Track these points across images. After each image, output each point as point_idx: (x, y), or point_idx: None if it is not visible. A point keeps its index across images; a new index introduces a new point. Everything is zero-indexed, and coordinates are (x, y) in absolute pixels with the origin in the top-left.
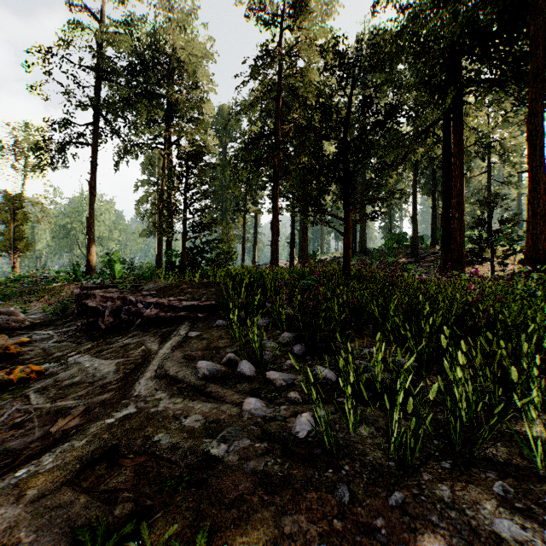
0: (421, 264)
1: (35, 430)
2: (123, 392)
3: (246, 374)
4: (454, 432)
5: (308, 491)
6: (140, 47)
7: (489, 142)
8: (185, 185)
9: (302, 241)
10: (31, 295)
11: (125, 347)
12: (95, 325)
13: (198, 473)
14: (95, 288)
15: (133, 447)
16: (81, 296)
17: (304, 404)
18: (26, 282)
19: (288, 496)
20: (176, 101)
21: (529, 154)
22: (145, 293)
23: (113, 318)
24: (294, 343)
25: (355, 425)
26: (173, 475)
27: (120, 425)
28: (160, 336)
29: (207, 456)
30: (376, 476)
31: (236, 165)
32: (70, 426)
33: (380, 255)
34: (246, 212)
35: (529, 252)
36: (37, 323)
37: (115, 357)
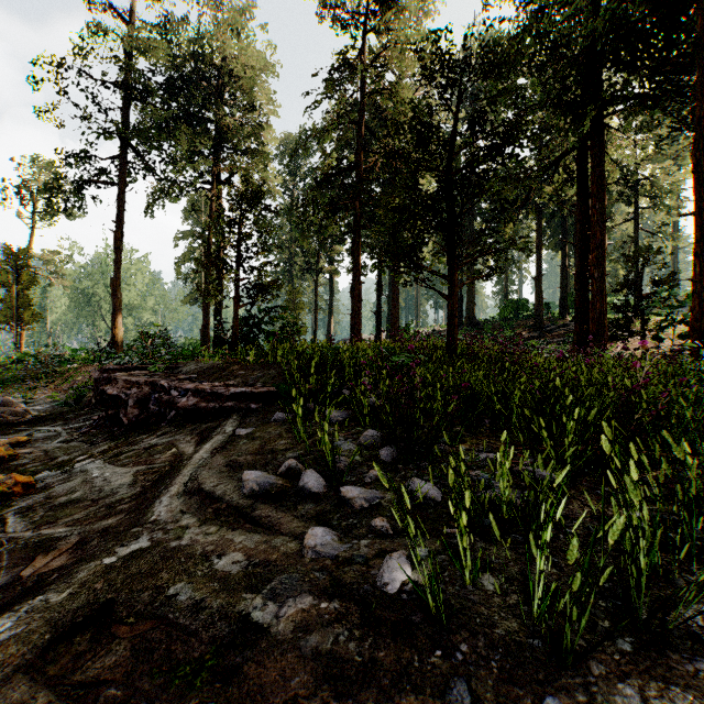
0: (548, 340)
1: (1, 573)
2: (136, 515)
3: (312, 491)
4: (629, 587)
5: (403, 692)
6: (181, 57)
7: (636, 180)
8: (237, 235)
9: (391, 309)
10: (37, 380)
11: (151, 449)
12: (117, 419)
13: (228, 654)
14: (119, 371)
15: (136, 605)
16: (100, 381)
17: (395, 538)
18: (32, 363)
19: (371, 700)
20: (227, 127)
21: (696, 191)
22: (182, 377)
23: (138, 410)
24: (381, 445)
25: (474, 574)
26: (190, 657)
27: (123, 567)
28: (199, 434)
29: (245, 624)
30: (513, 665)
31: (305, 210)
32: (52, 567)
33: (493, 328)
34: (318, 273)
35: (696, 323)
36: (43, 417)
37: (134, 464)
